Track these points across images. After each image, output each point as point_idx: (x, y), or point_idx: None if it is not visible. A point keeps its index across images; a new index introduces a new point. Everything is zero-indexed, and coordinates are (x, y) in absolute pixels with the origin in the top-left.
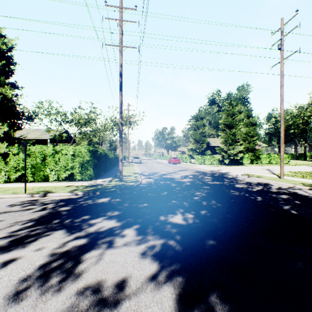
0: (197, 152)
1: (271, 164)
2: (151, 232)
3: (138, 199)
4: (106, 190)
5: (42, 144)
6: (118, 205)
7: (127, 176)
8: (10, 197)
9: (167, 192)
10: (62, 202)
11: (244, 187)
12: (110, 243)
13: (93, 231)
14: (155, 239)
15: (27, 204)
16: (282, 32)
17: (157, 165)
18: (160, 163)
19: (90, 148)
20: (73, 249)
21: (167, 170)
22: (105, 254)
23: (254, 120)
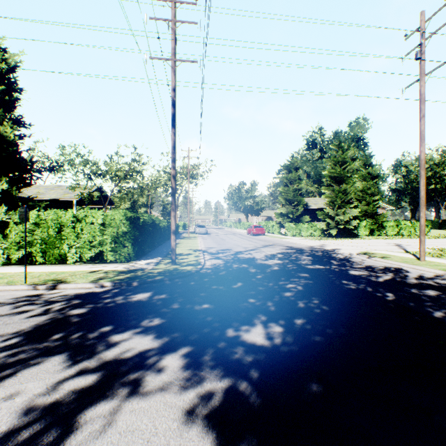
0: (290, 218)
1: (402, 236)
2: (210, 362)
3: (196, 296)
4: (148, 280)
5: (67, 206)
6: (162, 307)
7: (184, 255)
8: (2, 290)
9: (243, 284)
10: (77, 300)
11: (364, 276)
12: (134, 387)
13: (112, 359)
14: (215, 377)
15: (23, 303)
16: (423, 34)
17: (230, 237)
18: (235, 234)
19: (128, 214)
20: (68, 398)
21: (245, 246)
22: (121, 412)
23: (375, 171)
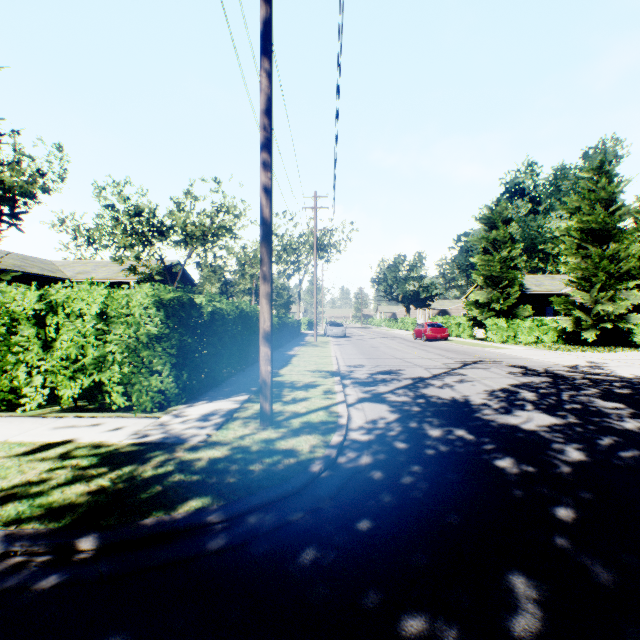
0: (494, 310)
1: None
2: None
3: None
4: (142, 525)
5: None
6: None
7: (299, 390)
8: None
9: (546, 595)
10: None
11: None
12: None
13: None
14: None
15: None
16: None
17: (387, 344)
18: (392, 338)
19: (160, 294)
20: None
21: (423, 364)
22: None
23: None
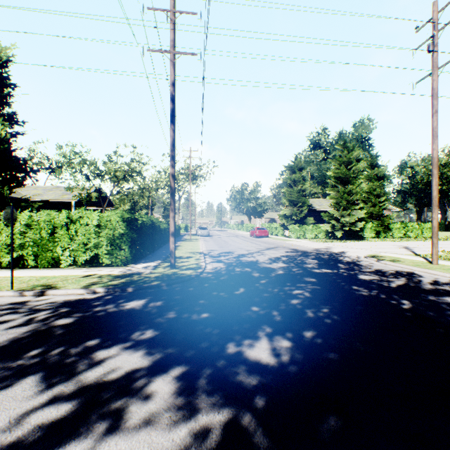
0: (294, 220)
1: (408, 238)
2: (207, 386)
3: (194, 303)
4: (144, 285)
5: (66, 208)
6: (156, 317)
7: (184, 259)
8: None
9: (245, 289)
10: (65, 308)
11: (375, 281)
12: (115, 420)
13: (93, 382)
14: (212, 407)
15: (5, 311)
16: (436, 25)
17: (233, 239)
18: (237, 236)
19: (125, 216)
20: (32, 436)
21: (247, 248)
22: None
23: (381, 171)
